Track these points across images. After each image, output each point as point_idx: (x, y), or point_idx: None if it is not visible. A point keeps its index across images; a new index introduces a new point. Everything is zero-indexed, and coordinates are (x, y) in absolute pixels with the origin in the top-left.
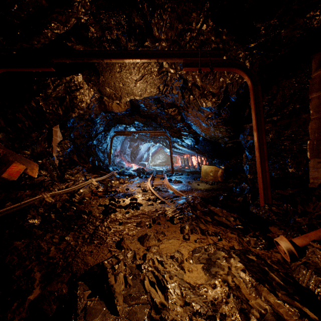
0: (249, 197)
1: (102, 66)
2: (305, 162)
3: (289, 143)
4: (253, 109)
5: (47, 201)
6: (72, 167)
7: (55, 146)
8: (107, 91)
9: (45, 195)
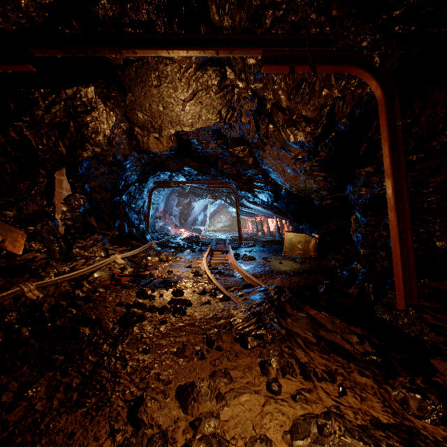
0: (370, 288)
1: (129, 76)
2: None
3: (438, 199)
4: (385, 139)
5: (28, 298)
6: (86, 236)
7: (60, 204)
8: (139, 117)
9: (27, 287)
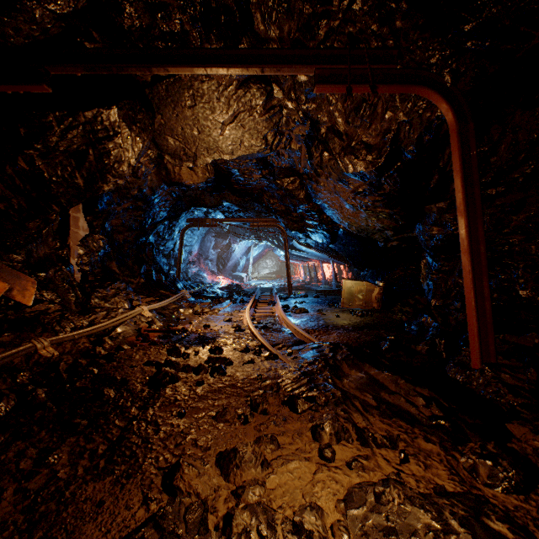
0: (441, 345)
1: (158, 95)
2: None
3: (521, 240)
4: (457, 171)
5: (42, 356)
6: (106, 284)
7: (75, 246)
8: (169, 143)
9: (40, 343)
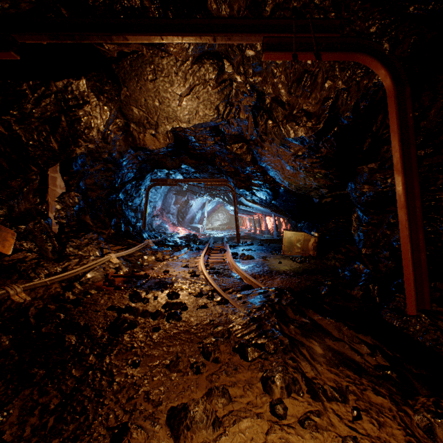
0: (375, 290)
1: (123, 69)
2: None
3: None
4: (394, 132)
5: (14, 302)
6: (80, 234)
7: (53, 202)
8: (134, 113)
9: (13, 289)
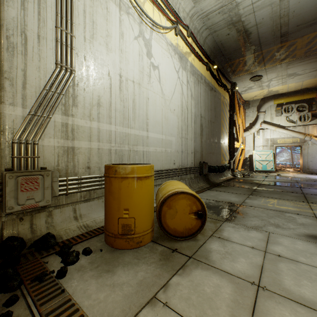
0: None
1: None
2: None
3: None
4: None
5: None
6: None
7: None
8: None
9: None
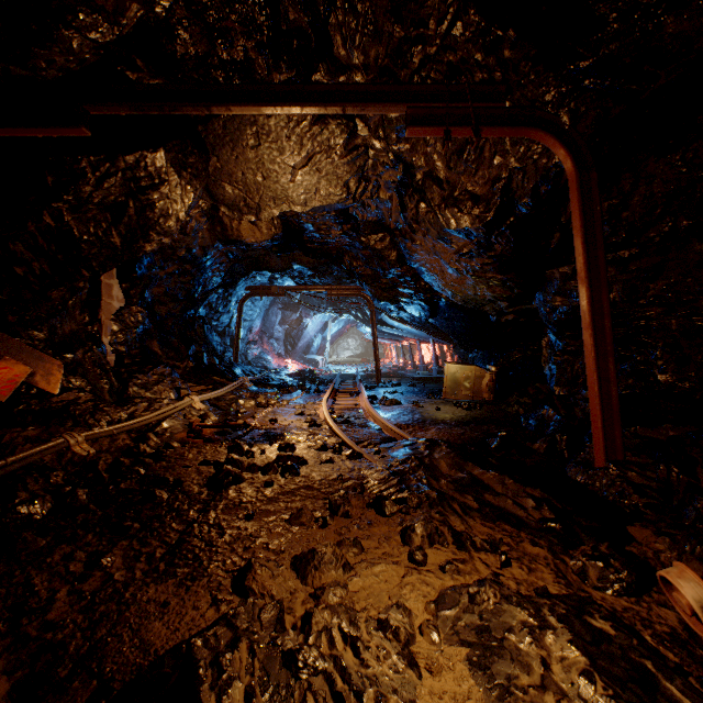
0: (563, 442)
1: (213, 133)
2: (701, 358)
3: (660, 314)
4: (577, 230)
5: (76, 454)
6: (147, 368)
7: (108, 321)
8: (226, 192)
9: (73, 438)
